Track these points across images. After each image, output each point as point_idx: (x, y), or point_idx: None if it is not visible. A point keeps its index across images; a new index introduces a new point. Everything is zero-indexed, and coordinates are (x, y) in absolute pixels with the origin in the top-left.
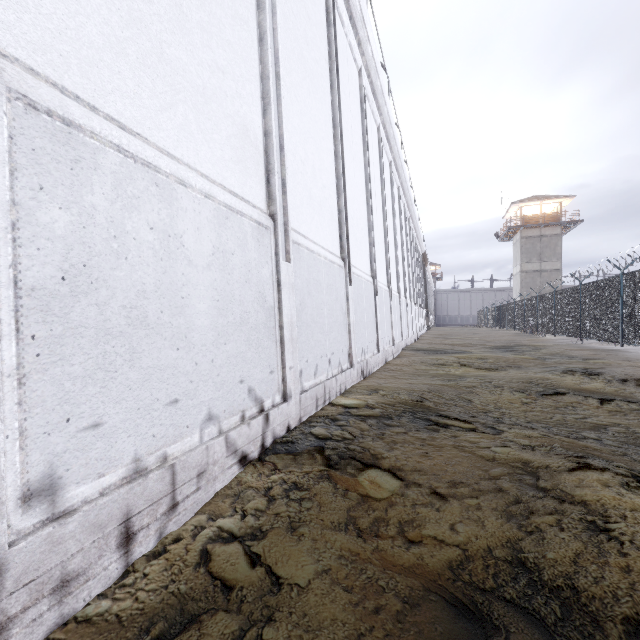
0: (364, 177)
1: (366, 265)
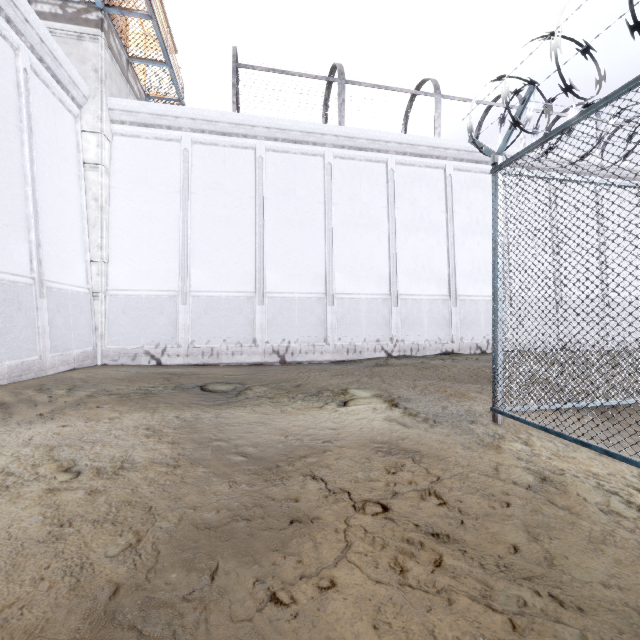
0: None
1: None
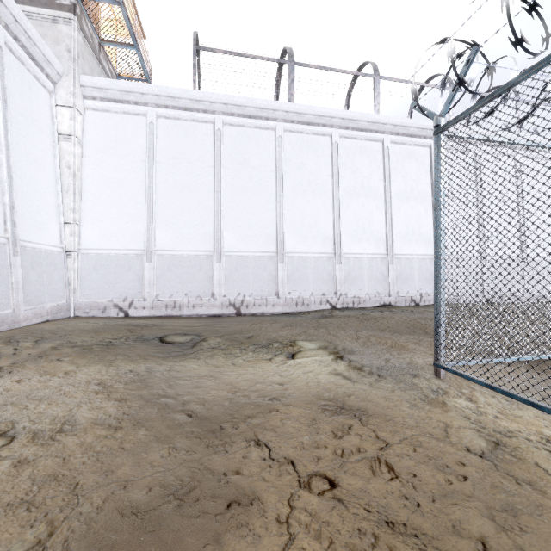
0: None
1: None
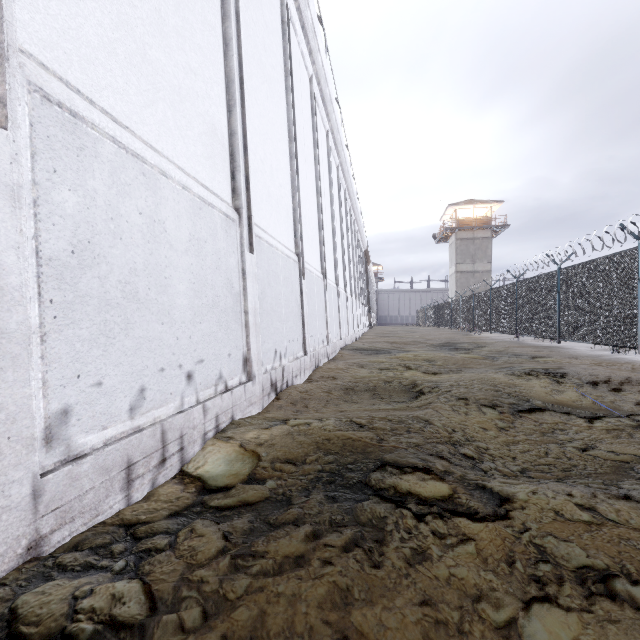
0: (286, 121)
1: (287, 236)
